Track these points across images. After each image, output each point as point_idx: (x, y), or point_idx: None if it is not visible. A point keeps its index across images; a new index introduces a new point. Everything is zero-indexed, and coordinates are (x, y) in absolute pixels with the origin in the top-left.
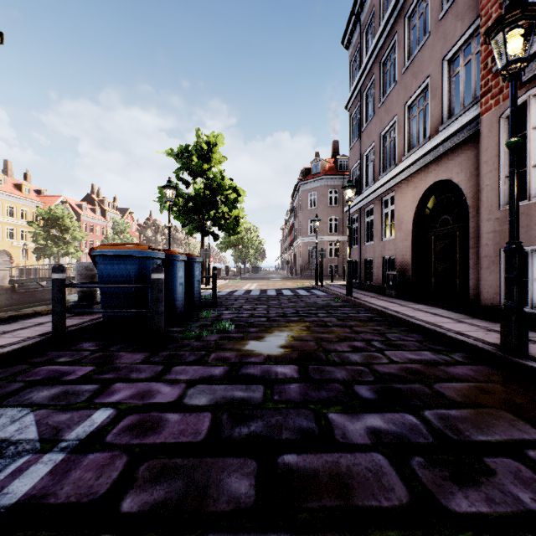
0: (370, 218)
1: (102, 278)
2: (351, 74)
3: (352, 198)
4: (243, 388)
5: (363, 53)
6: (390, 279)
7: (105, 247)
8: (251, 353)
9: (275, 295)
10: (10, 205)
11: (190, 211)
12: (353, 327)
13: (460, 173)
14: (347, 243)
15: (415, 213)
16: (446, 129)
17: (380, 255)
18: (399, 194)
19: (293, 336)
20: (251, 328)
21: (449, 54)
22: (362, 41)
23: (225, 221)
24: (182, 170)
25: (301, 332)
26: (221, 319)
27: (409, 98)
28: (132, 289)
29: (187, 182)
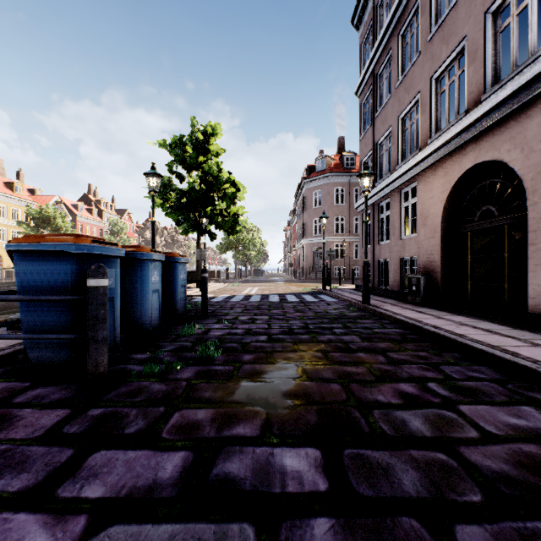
0: (385, 214)
1: (22, 285)
2: (362, 57)
3: (369, 188)
4: (209, 538)
5: (376, 29)
6: (413, 283)
7: (25, 239)
8: (240, 410)
9: (279, 301)
10: (0, 205)
11: (184, 207)
12: (386, 351)
13: (512, 150)
14: (353, 244)
15: (445, 205)
16: (494, 95)
17: (398, 256)
18: (424, 184)
19: (305, 370)
20: (245, 354)
21: (495, 4)
22: (375, 16)
23: (223, 219)
24: (175, 163)
25: (316, 363)
26: (207, 338)
27: (437, 69)
28: (66, 301)
29: (181, 176)
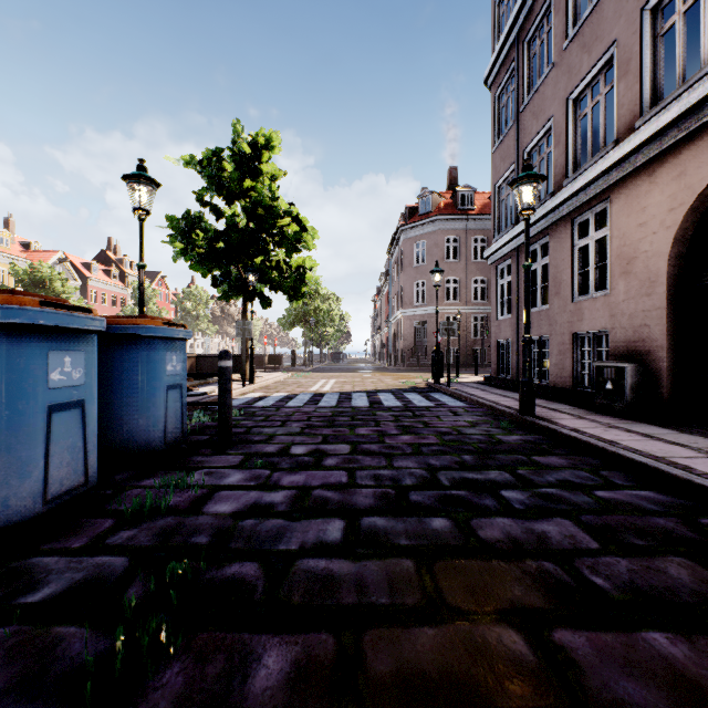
0: (540, 262)
1: None
2: (495, 24)
3: (534, 204)
4: None
5: None
6: (608, 377)
7: None
8: None
9: (368, 407)
10: None
11: (220, 256)
12: None
13: None
14: (472, 316)
15: (678, 234)
16: None
17: (568, 330)
18: (626, 201)
19: None
20: (268, 644)
21: None
22: None
23: (281, 274)
24: (209, 190)
25: None
26: (190, 530)
27: None
28: None
29: (217, 210)
